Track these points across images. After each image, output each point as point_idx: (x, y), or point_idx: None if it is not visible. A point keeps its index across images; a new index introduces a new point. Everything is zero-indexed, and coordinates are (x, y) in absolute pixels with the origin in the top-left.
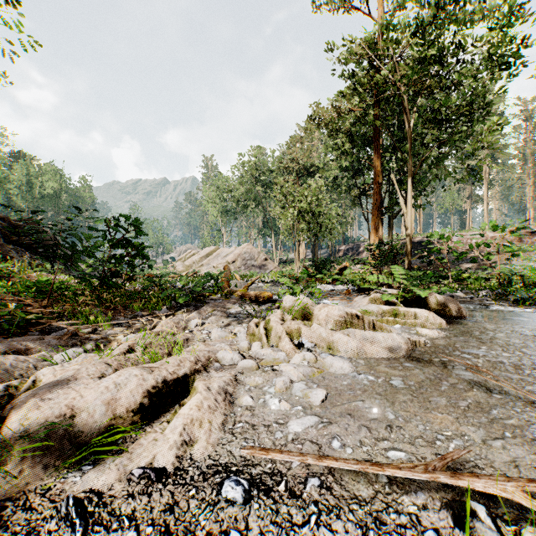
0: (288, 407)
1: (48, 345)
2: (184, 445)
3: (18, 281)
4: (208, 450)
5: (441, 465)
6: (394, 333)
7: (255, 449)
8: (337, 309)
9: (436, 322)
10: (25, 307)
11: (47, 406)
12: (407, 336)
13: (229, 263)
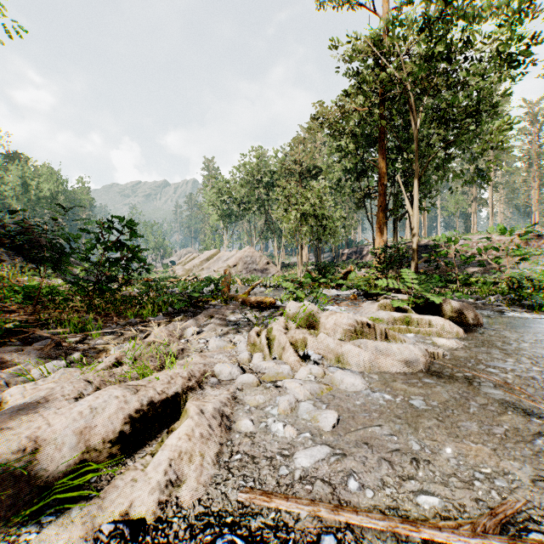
0: (294, 434)
1: (28, 357)
2: (169, 486)
3: (6, 286)
4: (198, 492)
5: (493, 524)
6: (408, 343)
7: (254, 492)
8: (347, 317)
9: (453, 330)
10: (10, 314)
11: (4, 438)
12: (423, 346)
13: (230, 267)
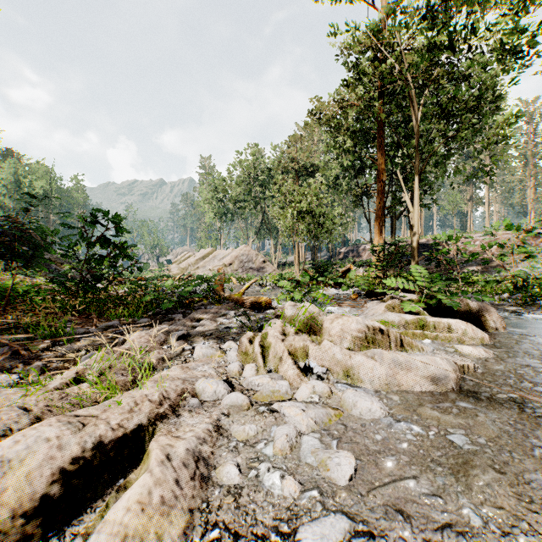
0: (296, 491)
1: None
2: None
3: None
4: None
5: None
6: (427, 352)
7: None
8: (355, 321)
9: (476, 335)
10: None
11: None
12: (446, 356)
13: (226, 265)
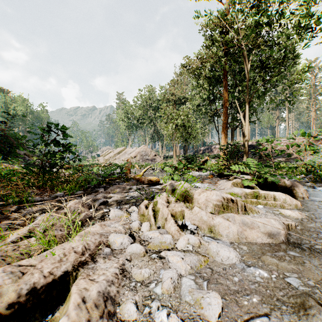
0: None
1: None
2: None
3: None
4: None
5: None
6: (261, 214)
7: None
8: (215, 194)
9: (292, 203)
10: None
11: None
12: (274, 217)
13: (132, 157)
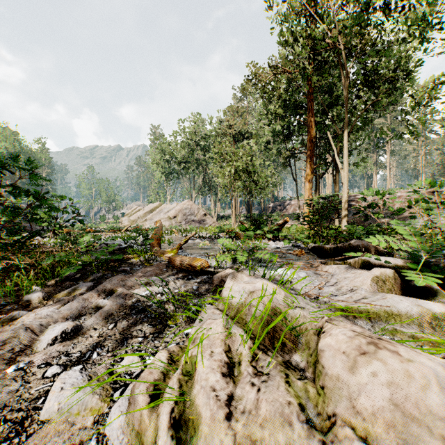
0: None
1: None
2: None
3: None
4: None
5: None
6: None
7: None
8: (435, 382)
9: None
10: None
11: None
12: None
13: (171, 218)
